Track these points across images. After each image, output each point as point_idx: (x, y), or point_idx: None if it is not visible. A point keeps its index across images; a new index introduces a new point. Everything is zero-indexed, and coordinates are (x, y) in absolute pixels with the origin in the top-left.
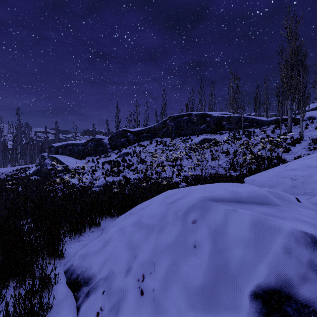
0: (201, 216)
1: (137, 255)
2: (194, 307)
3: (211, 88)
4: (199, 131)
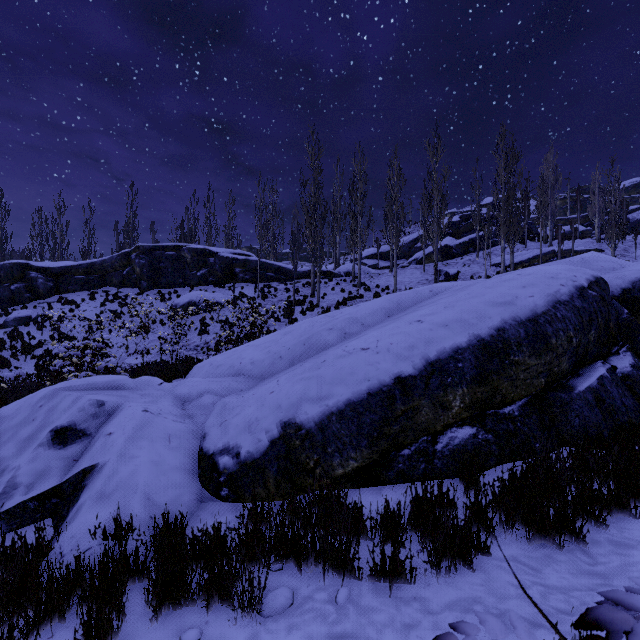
0: (48, 401)
1: None
2: (18, 446)
3: (229, 199)
4: (195, 279)
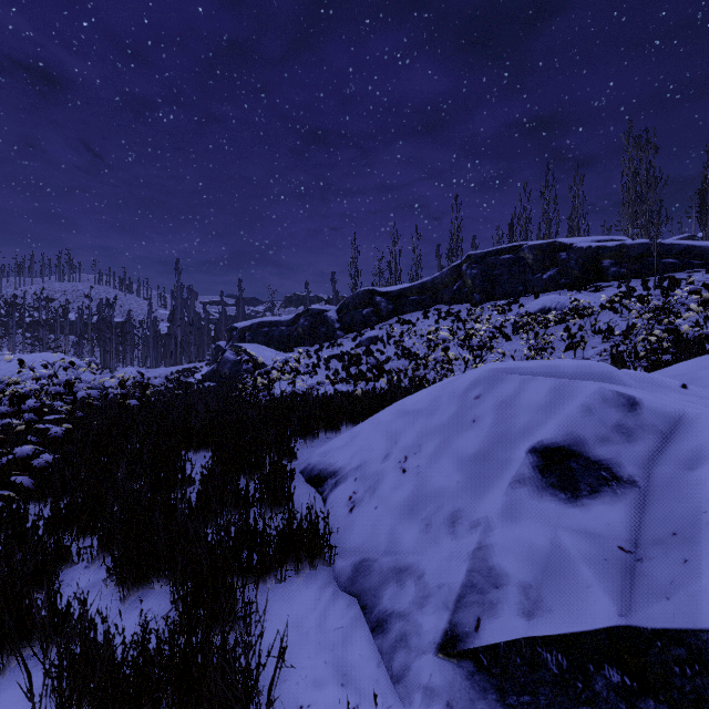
0: (488, 389)
1: (398, 441)
2: (464, 470)
3: (574, 180)
4: (540, 284)
